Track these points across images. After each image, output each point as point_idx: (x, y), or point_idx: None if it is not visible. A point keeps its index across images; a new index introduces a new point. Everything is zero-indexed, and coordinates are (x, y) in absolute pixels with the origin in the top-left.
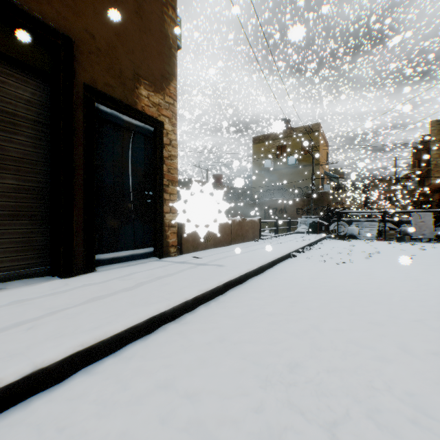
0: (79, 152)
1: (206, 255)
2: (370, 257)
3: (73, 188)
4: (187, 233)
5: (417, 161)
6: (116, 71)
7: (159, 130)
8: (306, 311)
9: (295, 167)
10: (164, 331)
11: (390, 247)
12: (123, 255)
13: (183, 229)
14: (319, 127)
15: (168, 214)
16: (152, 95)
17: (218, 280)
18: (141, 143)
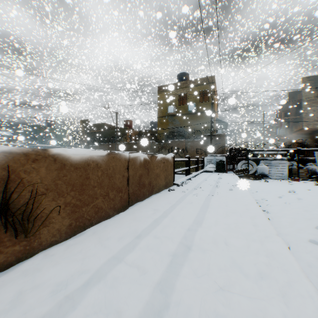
0: None
1: None
2: None
3: None
4: None
5: (284, 113)
6: None
7: None
8: None
9: (194, 113)
10: None
11: None
12: None
13: None
14: (214, 79)
15: None
16: None
17: None
18: None
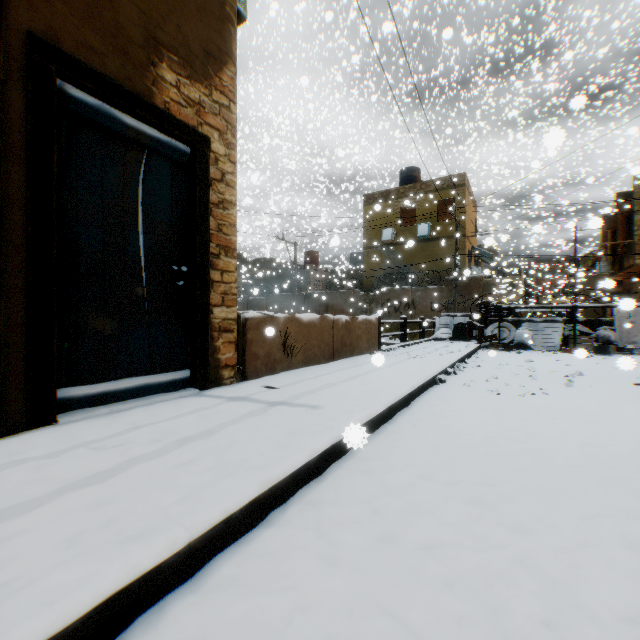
0: (16, 176)
1: (289, 382)
2: (571, 383)
3: (0, 250)
4: (255, 342)
5: (610, 231)
6: (107, 24)
7: (199, 151)
8: (517, 536)
9: (428, 240)
10: (151, 631)
11: (590, 363)
12: (125, 387)
13: (248, 335)
14: (465, 179)
15: (219, 309)
16: (185, 84)
17: (309, 448)
18: (164, 173)
